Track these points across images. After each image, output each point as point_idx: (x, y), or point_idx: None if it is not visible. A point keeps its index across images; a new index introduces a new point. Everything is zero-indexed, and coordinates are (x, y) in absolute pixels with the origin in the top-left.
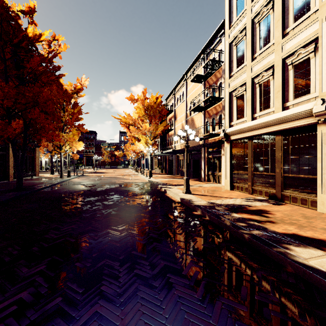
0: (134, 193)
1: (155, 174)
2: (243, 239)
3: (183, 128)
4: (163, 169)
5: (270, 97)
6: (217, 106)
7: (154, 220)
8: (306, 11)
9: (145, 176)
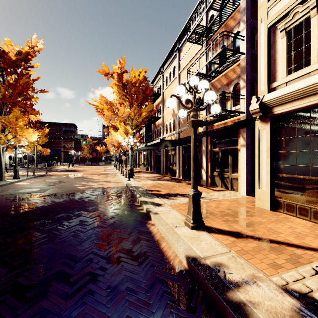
0: (83, 221)
1: (138, 174)
2: None
3: (174, 114)
4: (148, 167)
5: None
6: (229, 71)
7: None
8: None
9: (124, 176)
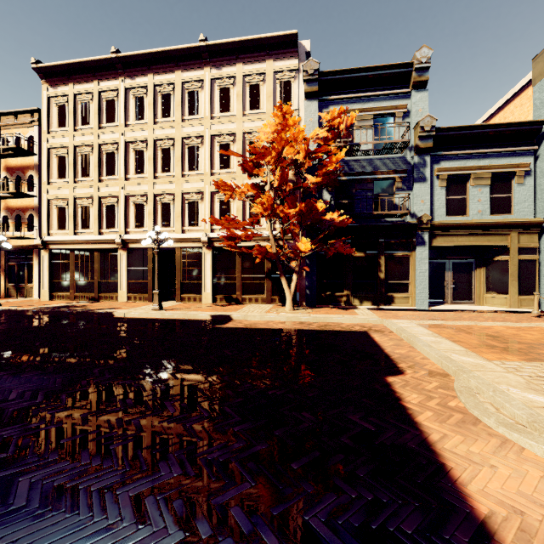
0: None
1: None
2: (73, 314)
3: None
4: None
5: (91, 220)
6: (25, 201)
7: None
8: (114, 174)
9: None
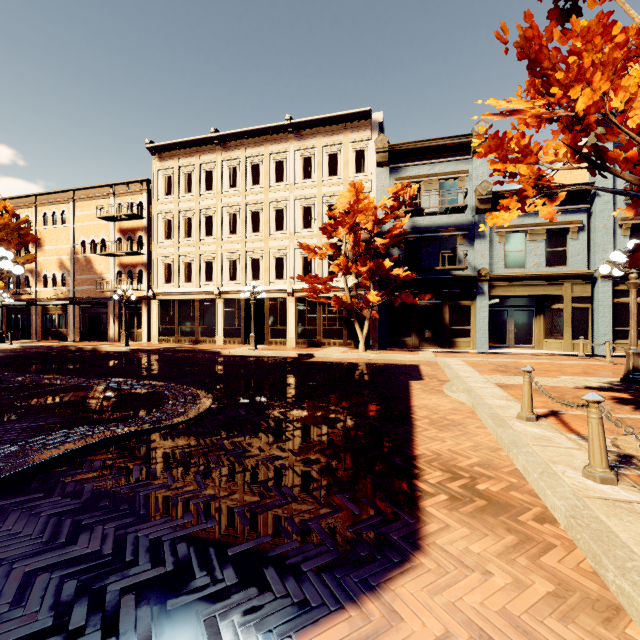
0: (58, 353)
1: None
2: (189, 352)
3: (64, 267)
4: None
5: (192, 275)
6: (136, 258)
7: (135, 355)
8: (212, 234)
9: None
